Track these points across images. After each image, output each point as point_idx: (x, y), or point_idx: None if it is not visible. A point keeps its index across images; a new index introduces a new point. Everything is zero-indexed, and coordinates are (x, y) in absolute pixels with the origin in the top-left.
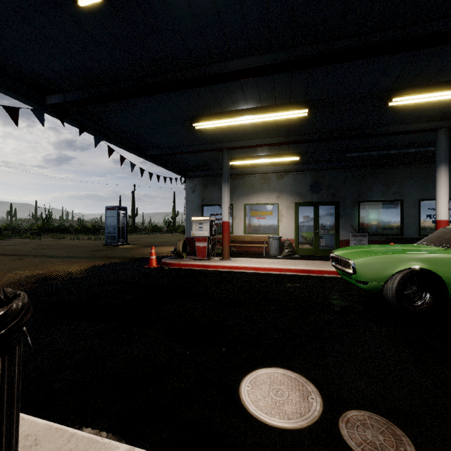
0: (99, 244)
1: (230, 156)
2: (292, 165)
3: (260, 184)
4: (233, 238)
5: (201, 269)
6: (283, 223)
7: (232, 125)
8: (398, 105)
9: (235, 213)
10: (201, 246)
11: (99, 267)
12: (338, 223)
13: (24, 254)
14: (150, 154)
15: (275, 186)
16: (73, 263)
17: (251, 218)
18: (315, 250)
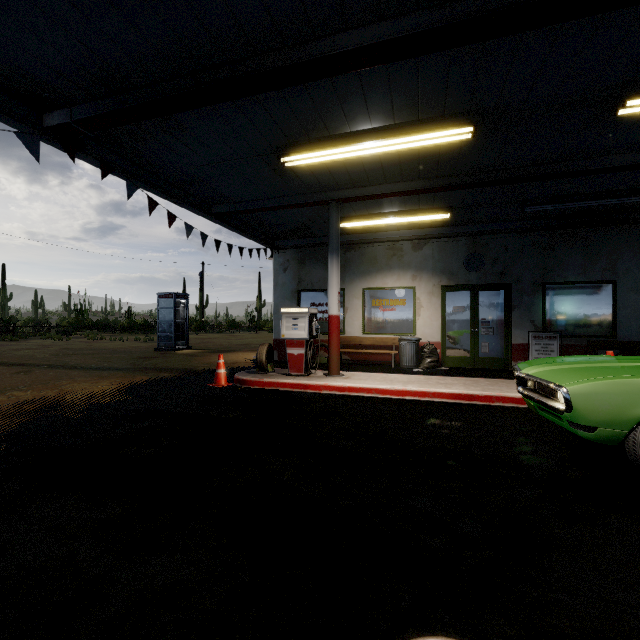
0: (150, 347)
1: (341, 215)
2: (436, 228)
3: (386, 258)
4: (345, 340)
5: (295, 391)
6: (422, 317)
7: (344, 161)
8: (630, 116)
9: (347, 302)
10: (295, 355)
11: (138, 386)
12: (510, 318)
13: (36, 363)
14: (217, 212)
15: (409, 260)
16: (102, 378)
17: (372, 309)
18: (473, 360)
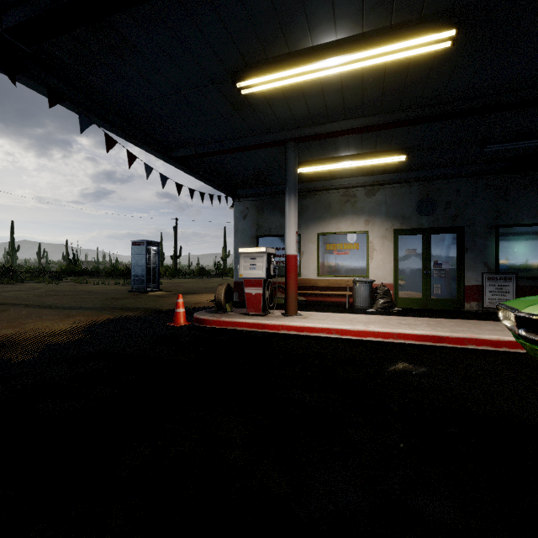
0: (125, 290)
1: (298, 159)
2: (389, 174)
3: (340, 205)
4: (301, 282)
5: (252, 330)
6: (375, 260)
7: (303, 90)
8: None
9: (303, 246)
10: (253, 294)
11: (99, 324)
12: (463, 260)
13: (16, 302)
14: (178, 156)
15: (362, 206)
16: (69, 317)
17: (326, 253)
18: (425, 301)
